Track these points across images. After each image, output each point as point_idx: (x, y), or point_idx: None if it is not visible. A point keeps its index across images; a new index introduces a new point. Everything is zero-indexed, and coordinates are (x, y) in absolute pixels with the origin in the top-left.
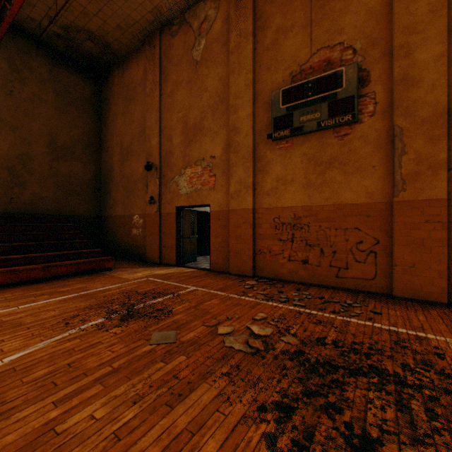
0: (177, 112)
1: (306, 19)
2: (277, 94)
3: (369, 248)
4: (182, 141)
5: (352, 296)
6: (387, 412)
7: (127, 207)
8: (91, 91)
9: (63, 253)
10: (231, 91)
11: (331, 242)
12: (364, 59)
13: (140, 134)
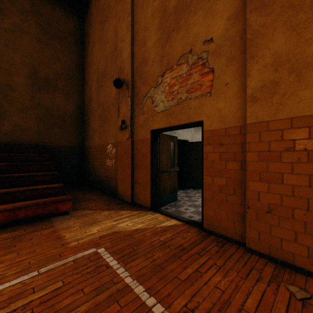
0: (152, 2)
1: None
2: None
3: None
4: (158, 38)
5: None
6: None
7: (102, 137)
8: (73, 26)
9: (7, 191)
10: None
11: None
12: None
13: (112, 53)
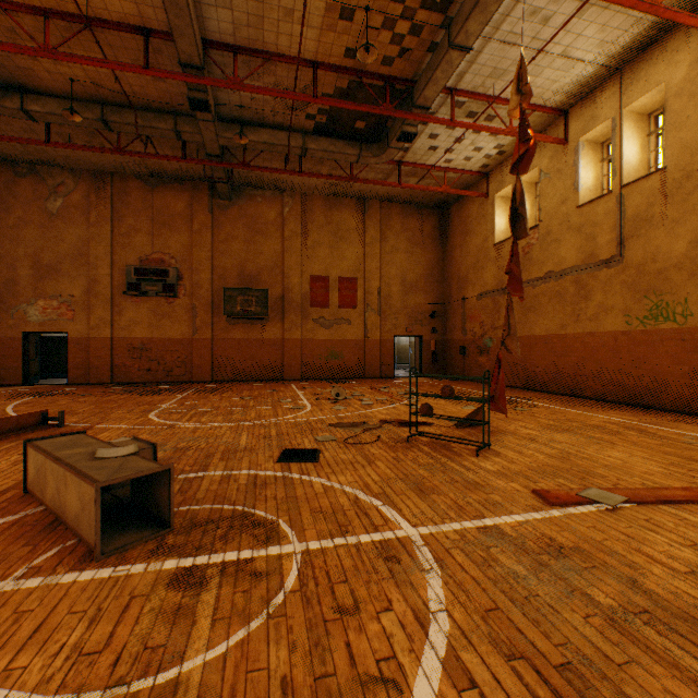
0: (26, 247)
1: (151, 231)
2: (131, 268)
3: (183, 360)
4: (33, 275)
5: (175, 383)
6: (168, 392)
7: None
8: None
9: None
10: (92, 252)
11: (165, 358)
12: (181, 267)
13: None
